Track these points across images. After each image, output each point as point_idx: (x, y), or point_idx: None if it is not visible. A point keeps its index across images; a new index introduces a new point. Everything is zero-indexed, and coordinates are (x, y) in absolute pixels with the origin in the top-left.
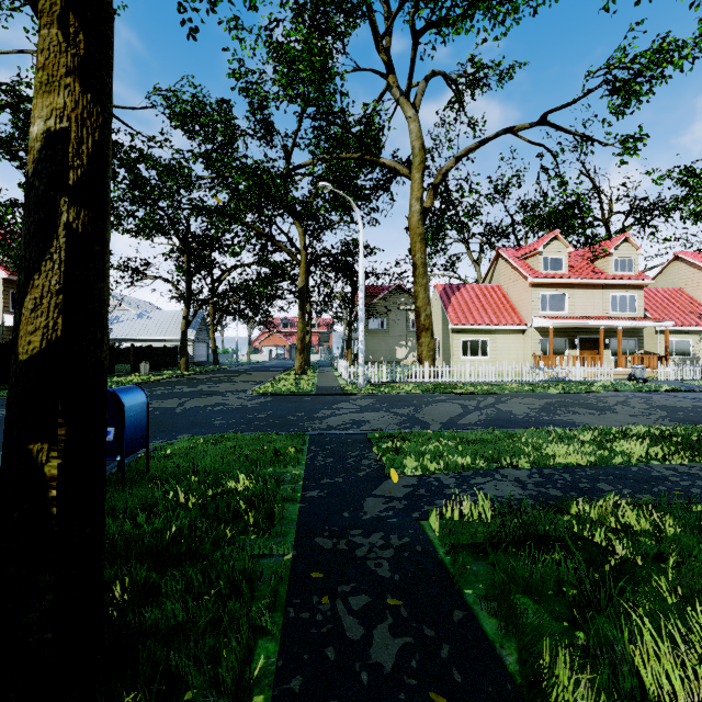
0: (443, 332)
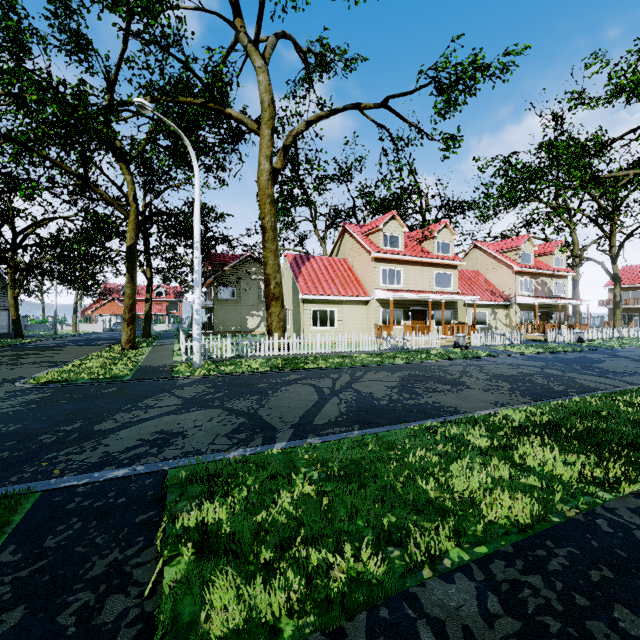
0: (294, 302)
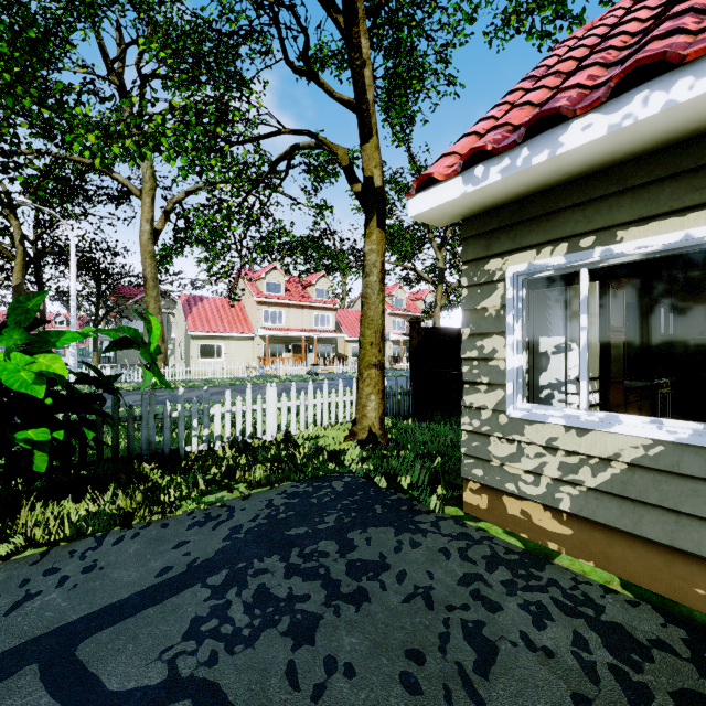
0: (186, 338)
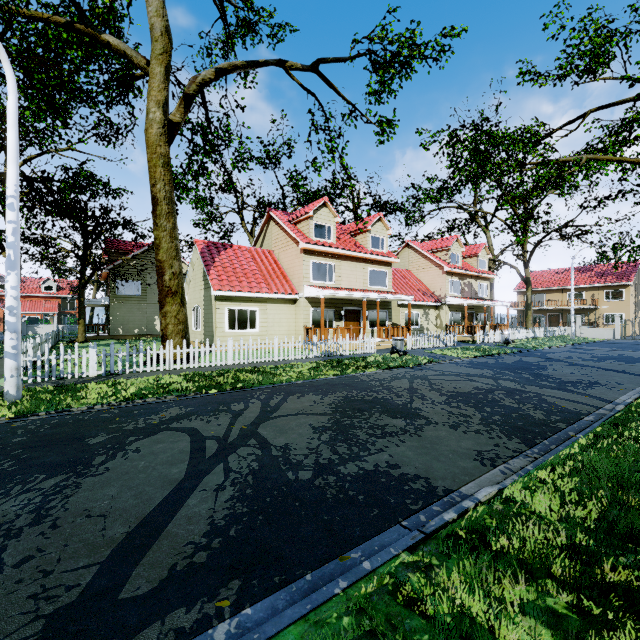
0: (205, 300)
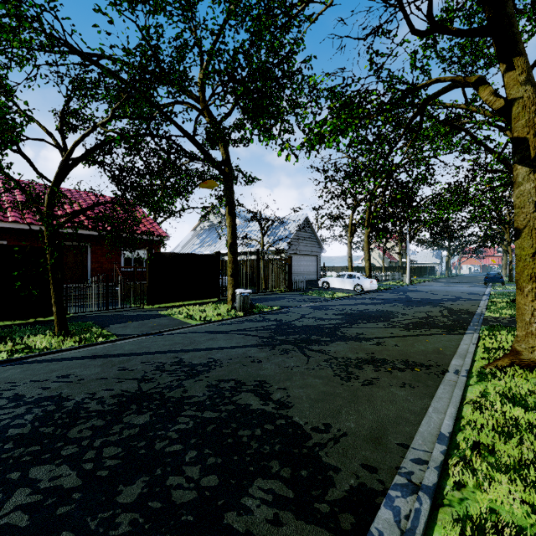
0: None
